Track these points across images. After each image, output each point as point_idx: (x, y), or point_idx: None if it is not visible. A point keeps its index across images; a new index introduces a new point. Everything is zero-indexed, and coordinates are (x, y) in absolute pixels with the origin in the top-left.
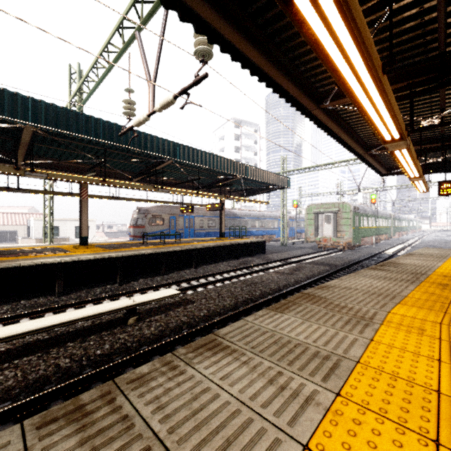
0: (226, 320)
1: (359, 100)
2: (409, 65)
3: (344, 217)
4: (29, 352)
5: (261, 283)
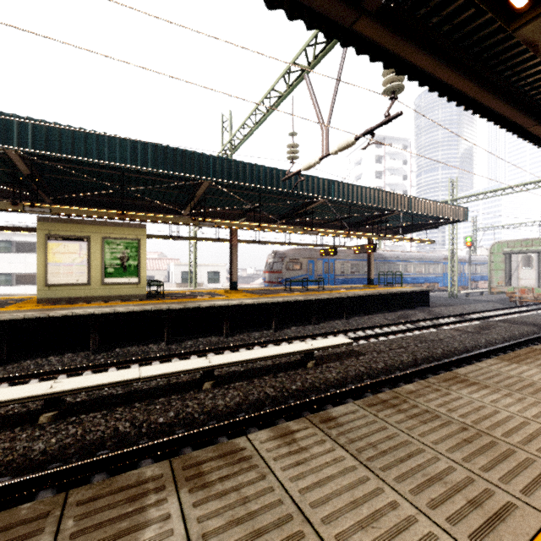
0: (410, 376)
1: None
2: None
3: None
4: (237, 379)
5: (438, 341)
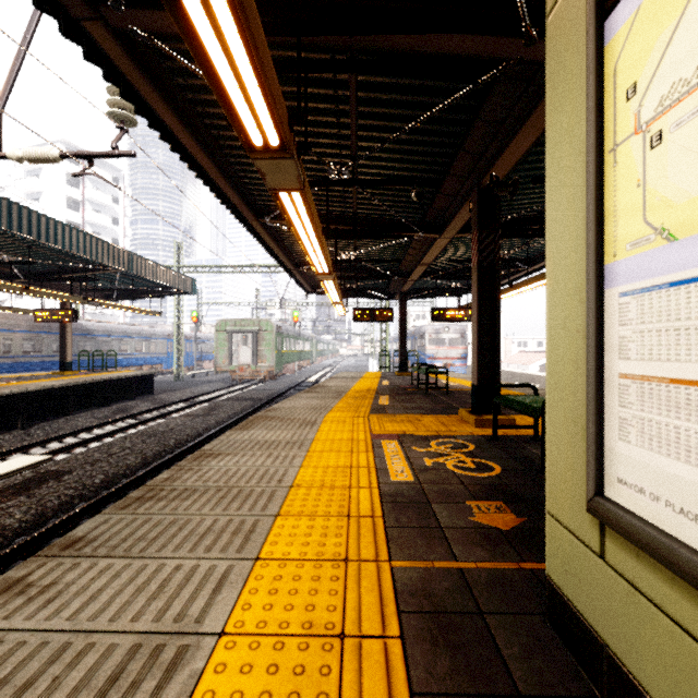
0: (142, 479)
1: (304, 244)
2: (335, 211)
3: (265, 338)
4: None
5: (170, 431)
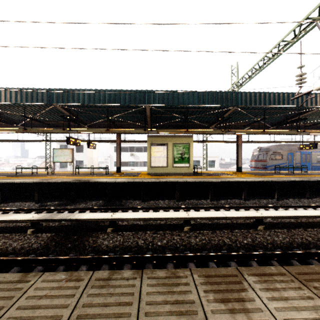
0: None
1: None
2: None
3: None
4: (277, 227)
5: None
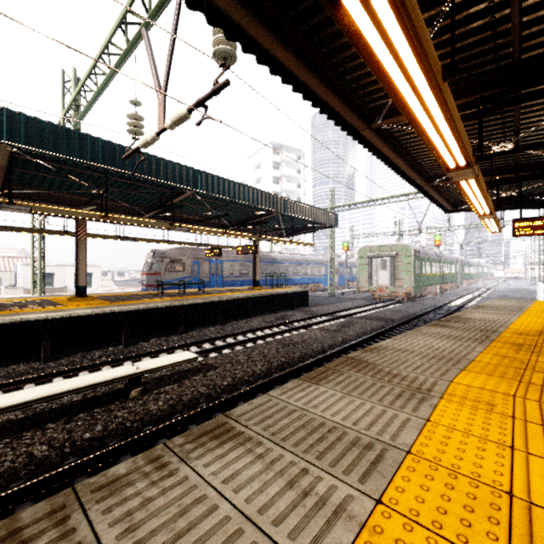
0: (255, 391)
1: (415, 115)
2: (478, 75)
3: (403, 262)
4: None
5: (301, 343)
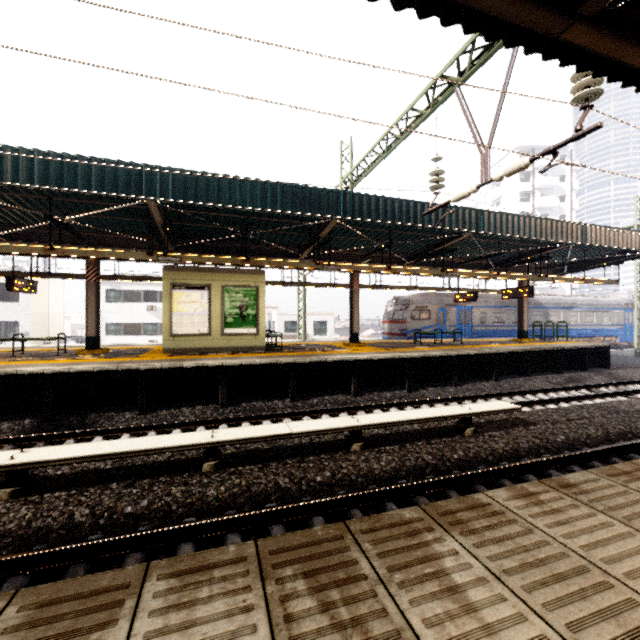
0: (605, 454)
1: None
2: None
3: None
4: (386, 443)
5: (636, 412)
